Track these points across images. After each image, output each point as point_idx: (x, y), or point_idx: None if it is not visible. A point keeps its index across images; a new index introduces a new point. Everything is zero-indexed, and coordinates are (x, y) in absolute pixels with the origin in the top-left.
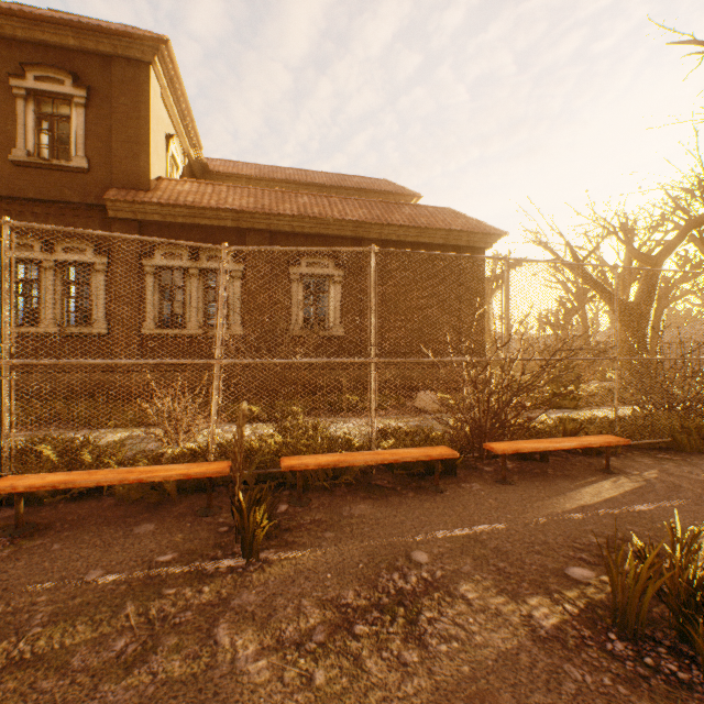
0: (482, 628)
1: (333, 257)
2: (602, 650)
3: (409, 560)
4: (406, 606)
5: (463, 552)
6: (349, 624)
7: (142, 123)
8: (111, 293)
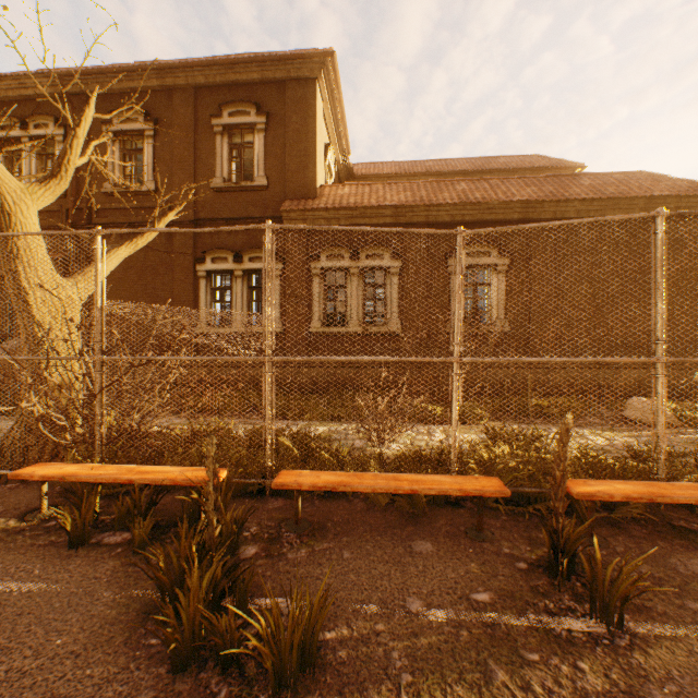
0: None
1: (599, 230)
2: None
3: None
4: None
5: None
6: None
7: (309, 136)
8: (284, 295)
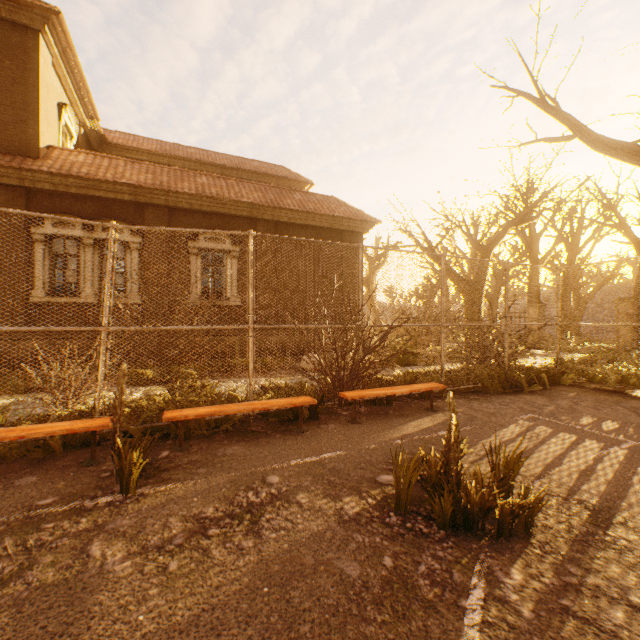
0: (305, 520)
1: (216, 239)
2: (382, 523)
3: (264, 482)
4: (253, 513)
5: (307, 473)
6: (205, 529)
7: (30, 90)
8: None
